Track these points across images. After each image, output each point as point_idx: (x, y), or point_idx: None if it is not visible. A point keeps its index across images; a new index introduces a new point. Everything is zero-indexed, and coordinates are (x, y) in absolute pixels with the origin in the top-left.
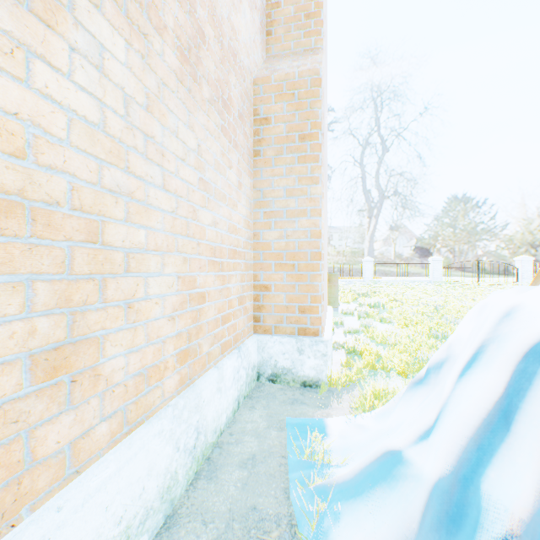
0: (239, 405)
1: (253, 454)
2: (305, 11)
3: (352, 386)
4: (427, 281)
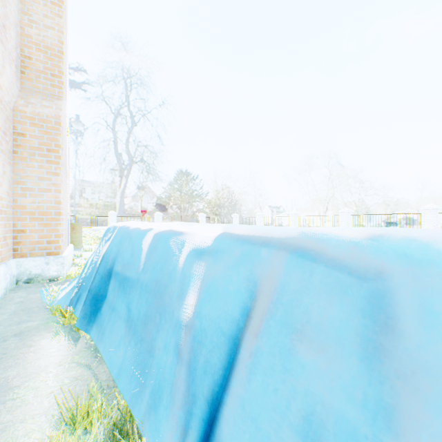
0: (7, 292)
1: (22, 301)
2: (52, 72)
3: None
4: None
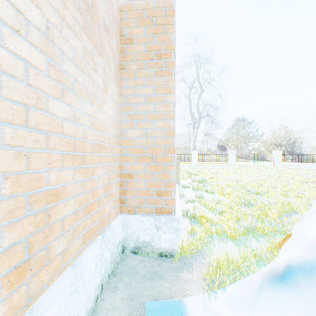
0: (102, 287)
1: None
2: None
3: (198, 253)
4: (227, 164)
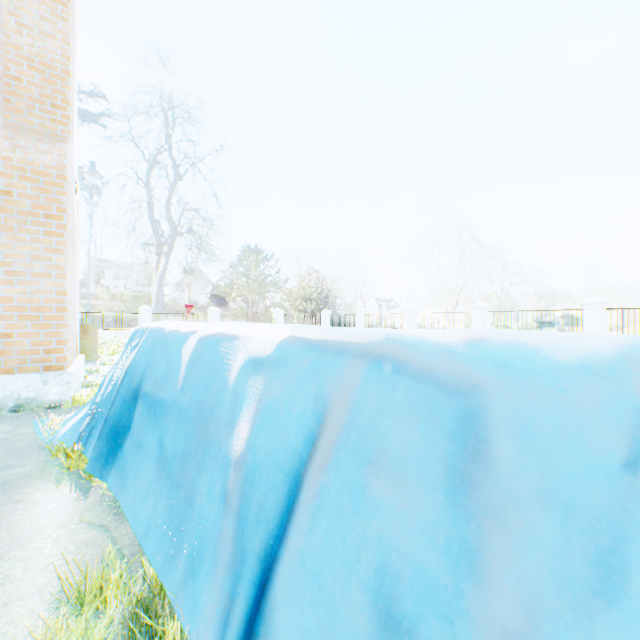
0: None
1: (7, 437)
2: (52, 100)
3: None
4: None
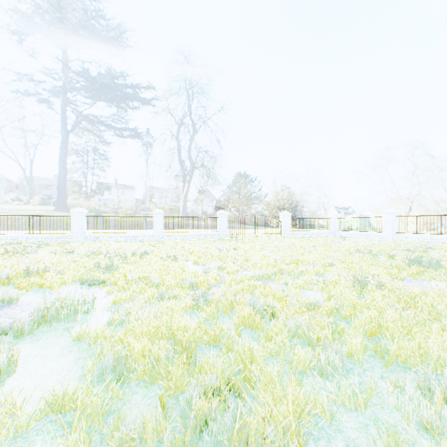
0: None
1: None
2: None
3: None
4: (215, 234)
